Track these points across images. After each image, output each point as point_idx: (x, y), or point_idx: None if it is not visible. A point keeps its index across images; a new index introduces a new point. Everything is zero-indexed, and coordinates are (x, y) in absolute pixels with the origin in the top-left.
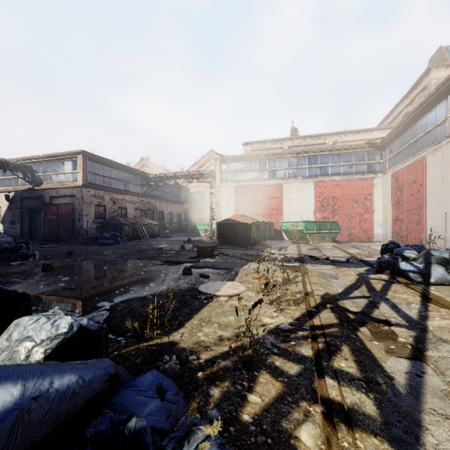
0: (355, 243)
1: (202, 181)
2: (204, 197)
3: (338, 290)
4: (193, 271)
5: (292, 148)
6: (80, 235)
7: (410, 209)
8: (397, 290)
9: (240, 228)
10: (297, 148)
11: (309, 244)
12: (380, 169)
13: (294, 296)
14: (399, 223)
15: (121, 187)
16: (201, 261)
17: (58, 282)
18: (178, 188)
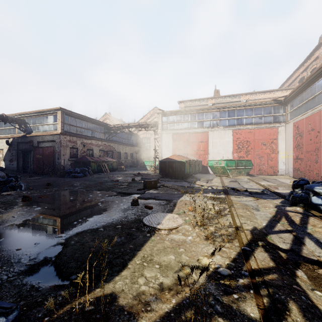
0: (264, 176)
1: (148, 129)
2: (150, 141)
3: (263, 223)
4: (140, 202)
5: (215, 104)
6: (59, 170)
7: (309, 151)
8: (315, 223)
9: (176, 165)
10: (218, 104)
11: (229, 177)
12: (283, 119)
13: (228, 233)
14: (299, 161)
15: (89, 134)
16: (146, 193)
17: (30, 212)
18: (131, 135)
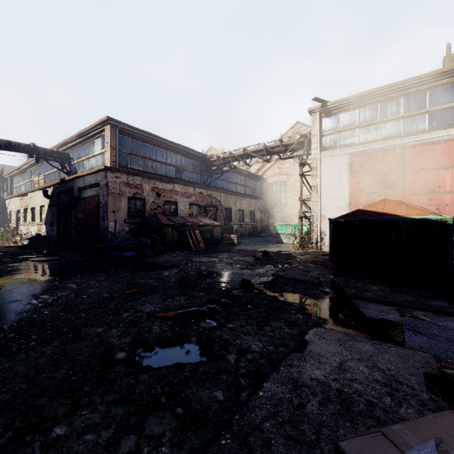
0: None
1: (285, 156)
2: (287, 188)
3: None
4: None
5: None
6: (104, 242)
7: None
8: None
9: (403, 235)
10: None
11: None
12: None
13: None
14: None
15: (170, 174)
16: None
17: None
18: (251, 178)
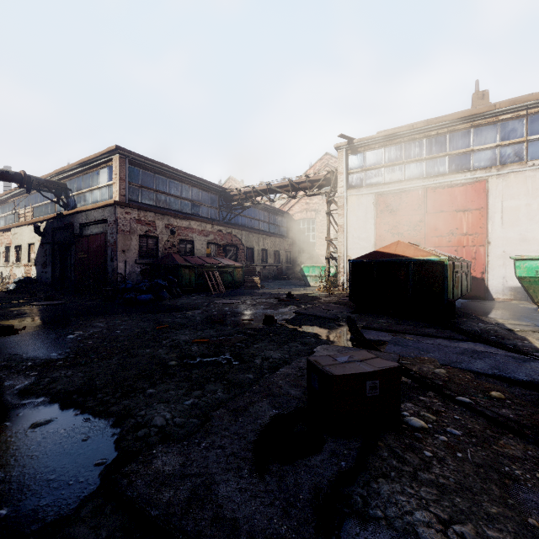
0: None
1: (312, 192)
2: (315, 226)
3: None
4: None
5: None
6: (113, 285)
7: None
8: None
9: (410, 274)
10: None
11: None
12: None
13: None
14: None
15: (186, 209)
16: None
17: None
18: (275, 215)
